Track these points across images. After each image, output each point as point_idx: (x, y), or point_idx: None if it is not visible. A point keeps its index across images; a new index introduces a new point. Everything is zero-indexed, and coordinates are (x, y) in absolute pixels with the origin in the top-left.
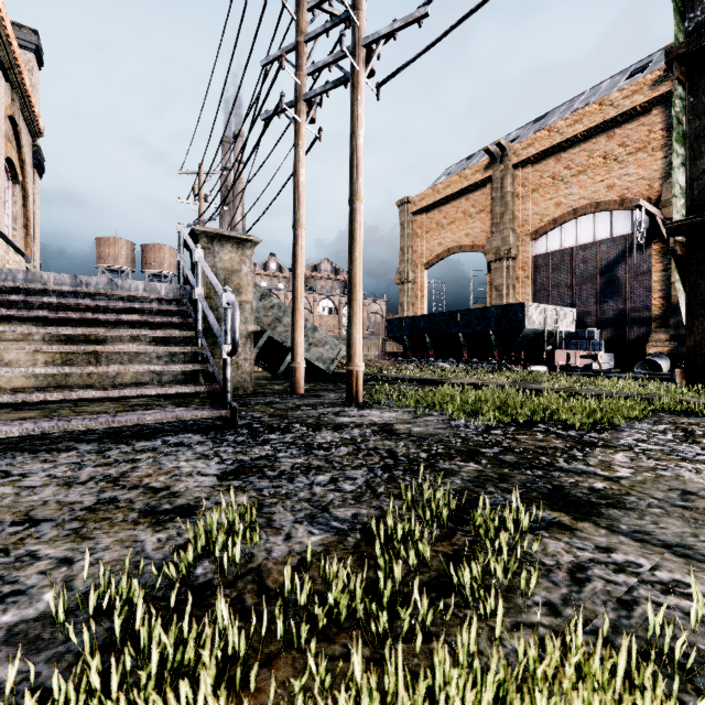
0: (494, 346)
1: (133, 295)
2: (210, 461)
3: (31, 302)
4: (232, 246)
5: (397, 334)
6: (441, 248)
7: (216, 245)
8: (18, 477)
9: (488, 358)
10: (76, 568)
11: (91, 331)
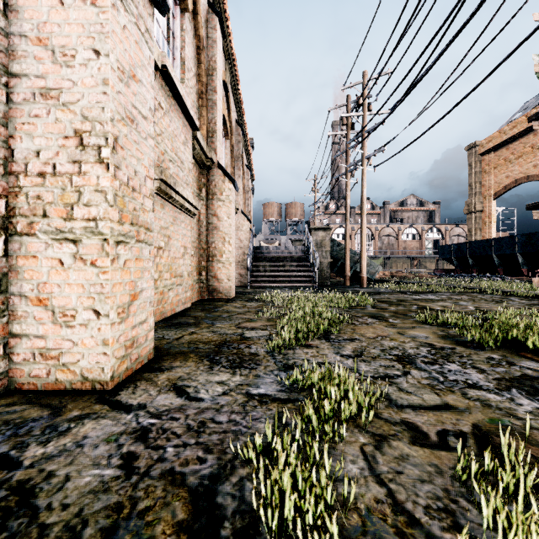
0: (521, 264)
1: (292, 251)
2: (310, 291)
3: (268, 255)
4: (322, 231)
5: (447, 256)
6: (508, 180)
7: (317, 231)
8: (281, 290)
9: (519, 274)
10: (294, 293)
11: (284, 264)
